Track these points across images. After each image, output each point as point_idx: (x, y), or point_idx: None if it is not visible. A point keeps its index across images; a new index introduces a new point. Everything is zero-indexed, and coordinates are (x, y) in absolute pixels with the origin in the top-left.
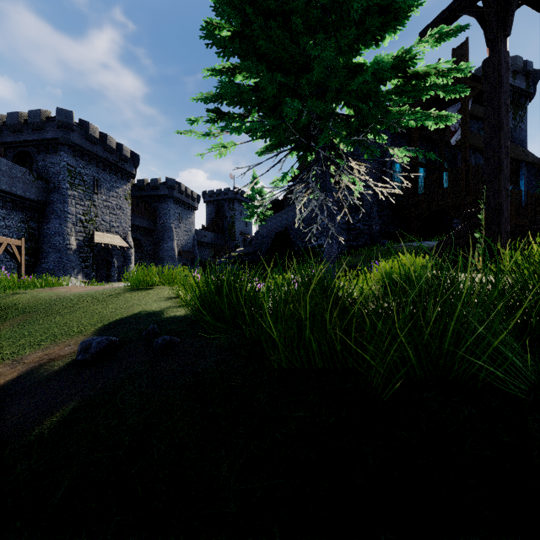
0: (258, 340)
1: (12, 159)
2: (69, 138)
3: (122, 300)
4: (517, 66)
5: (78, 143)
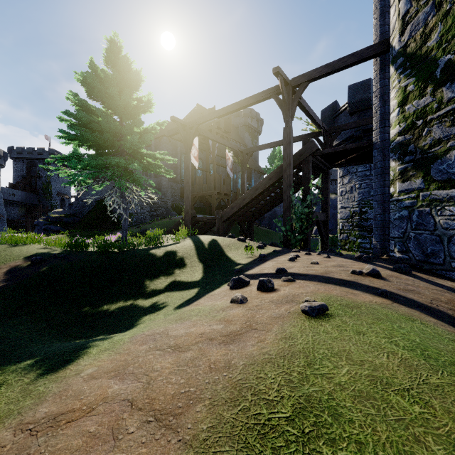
0: (92, 253)
1: None
2: None
3: (17, 250)
4: (253, 114)
5: None
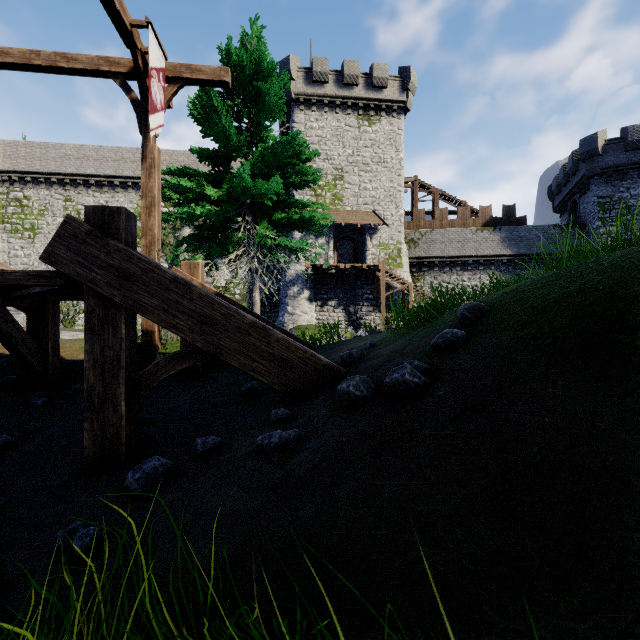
0: None
1: (569, 212)
2: (595, 167)
3: None
4: None
5: (612, 163)
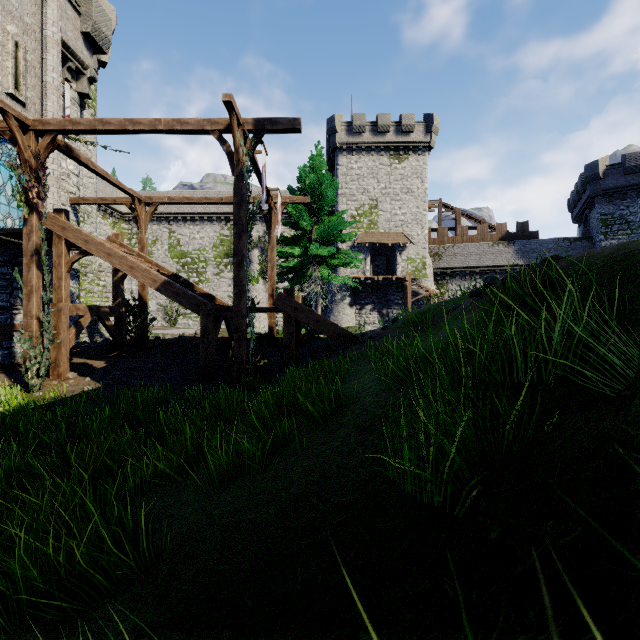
0: None
1: (583, 224)
2: (597, 189)
3: None
4: None
5: (612, 185)
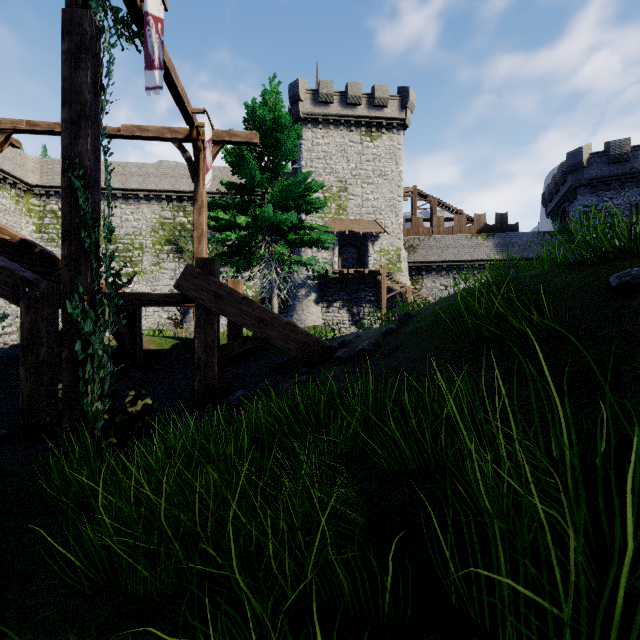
0: None
1: (560, 219)
2: (580, 178)
3: None
4: None
5: (596, 175)
